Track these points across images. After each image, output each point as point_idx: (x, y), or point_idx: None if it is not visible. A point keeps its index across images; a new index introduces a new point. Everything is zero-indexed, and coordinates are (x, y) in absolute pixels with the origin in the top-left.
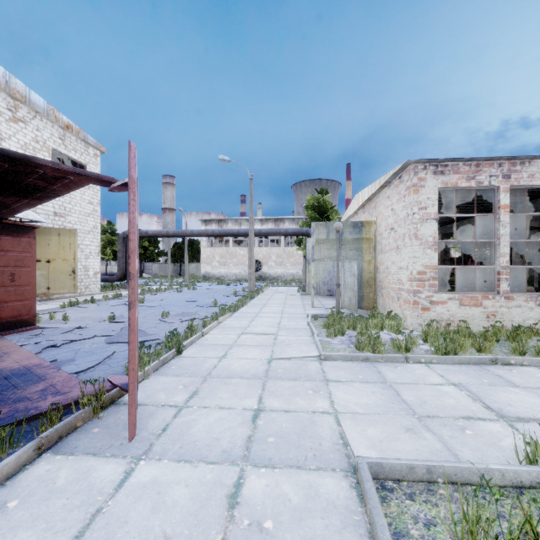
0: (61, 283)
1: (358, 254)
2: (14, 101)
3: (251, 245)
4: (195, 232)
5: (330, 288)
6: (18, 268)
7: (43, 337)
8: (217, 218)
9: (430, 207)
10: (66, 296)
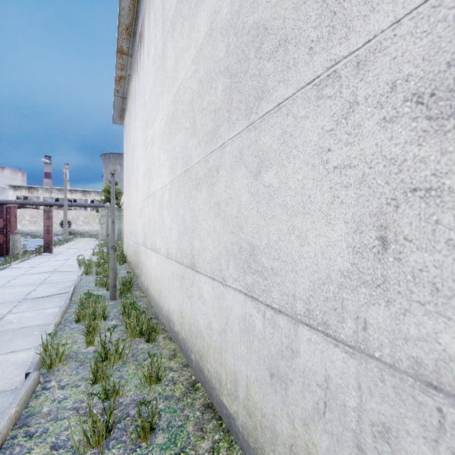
0: None
1: (120, 221)
2: None
3: (65, 213)
4: (18, 202)
5: None
6: None
7: None
8: (27, 186)
9: None
10: None
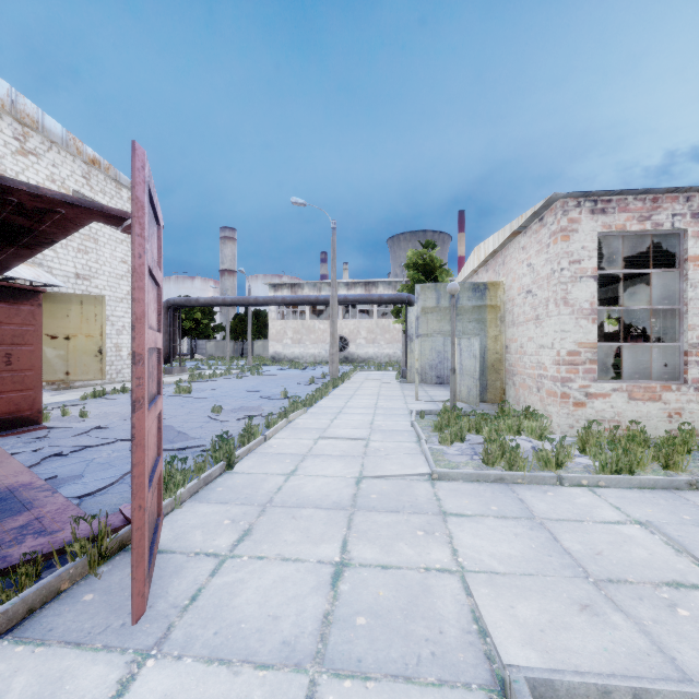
0: (83, 367)
1: (479, 327)
2: (23, 128)
3: (333, 316)
4: (260, 299)
5: (439, 373)
6: (16, 347)
7: (48, 440)
8: (289, 282)
9: (586, 259)
10: (91, 384)
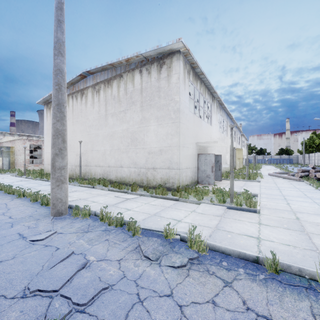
0: None
1: (8, 155)
2: None
3: None
4: None
5: None
6: None
7: None
8: None
9: (28, 147)
10: None
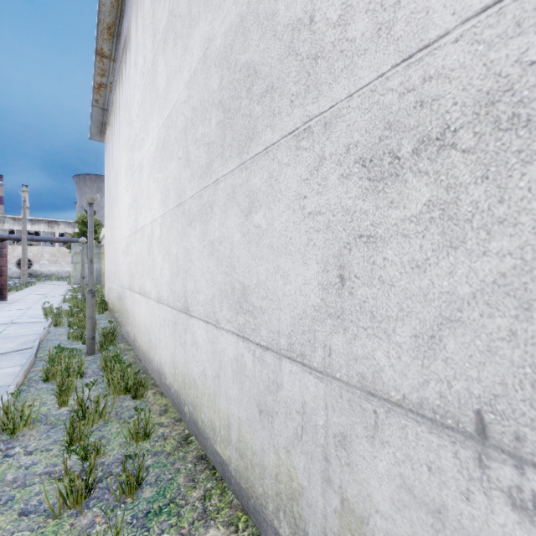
0: None
1: (99, 260)
2: None
3: (24, 249)
4: None
5: None
6: None
7: None
8: None
9: None
10: None
